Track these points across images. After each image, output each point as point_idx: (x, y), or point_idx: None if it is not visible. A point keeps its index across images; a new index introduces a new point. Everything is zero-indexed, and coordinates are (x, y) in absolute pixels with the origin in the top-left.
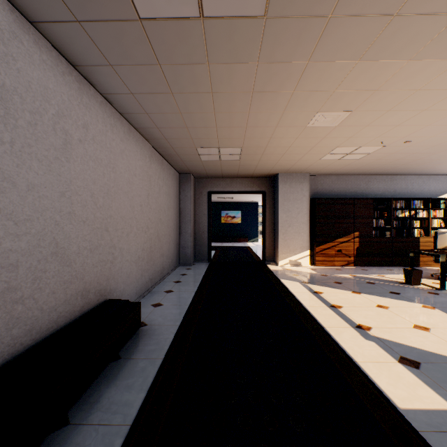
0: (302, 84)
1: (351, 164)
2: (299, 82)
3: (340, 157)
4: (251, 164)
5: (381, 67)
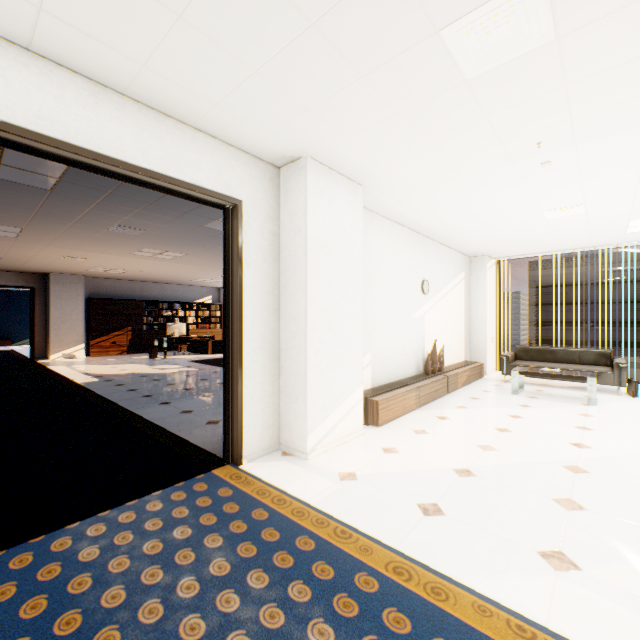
0: (47, 249)
1: (119, 275)
2: (44, 248)
3: (104, 271)
4: (15, 265)
5: (88, 252)
